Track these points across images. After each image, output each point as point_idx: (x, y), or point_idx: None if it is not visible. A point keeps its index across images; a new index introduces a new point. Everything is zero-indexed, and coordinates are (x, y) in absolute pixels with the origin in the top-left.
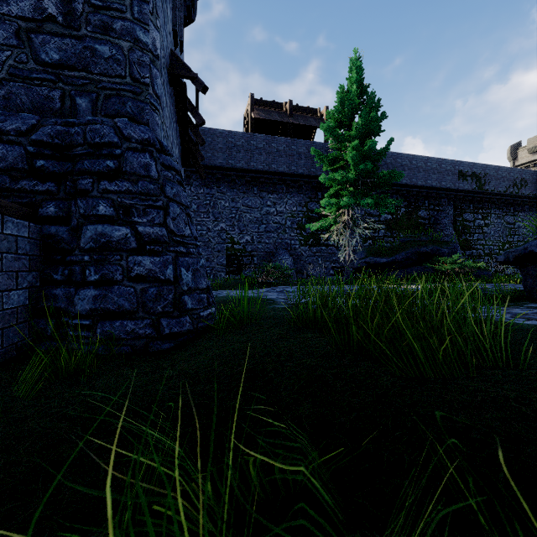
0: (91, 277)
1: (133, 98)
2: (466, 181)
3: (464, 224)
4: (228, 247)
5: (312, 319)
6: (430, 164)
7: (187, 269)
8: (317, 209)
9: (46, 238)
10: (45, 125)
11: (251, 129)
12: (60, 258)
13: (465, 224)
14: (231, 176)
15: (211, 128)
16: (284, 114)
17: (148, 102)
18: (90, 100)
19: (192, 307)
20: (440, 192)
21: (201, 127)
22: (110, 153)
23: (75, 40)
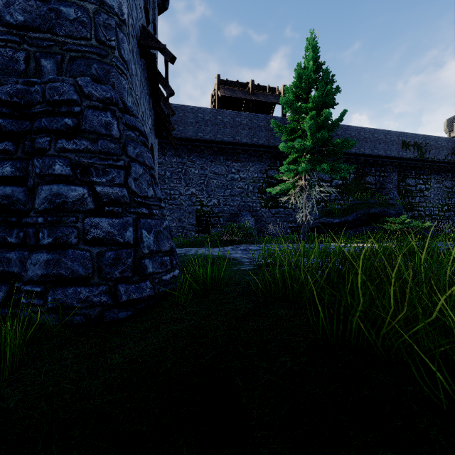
0: (43, 240)
1: (99, 60)
2: (408, 150)
3: (407, 188)
4: (198, 209)
5: (283, 288)
6: (377, 135)
7: (149, 231)
8: (276, 175)
9: (1, 199)
10: (5, 84)
11: (217, 106)
12: (16, 219)
13: (407, 188)
14: (200, 147)
15: (183, 105)
16: (247, 92)
17: (113, 65)
18: (55, 61)
19: (153, 271)
20: (385, 160)
21: (174, 104)
22: (68, 110)
23: (40, 2)
